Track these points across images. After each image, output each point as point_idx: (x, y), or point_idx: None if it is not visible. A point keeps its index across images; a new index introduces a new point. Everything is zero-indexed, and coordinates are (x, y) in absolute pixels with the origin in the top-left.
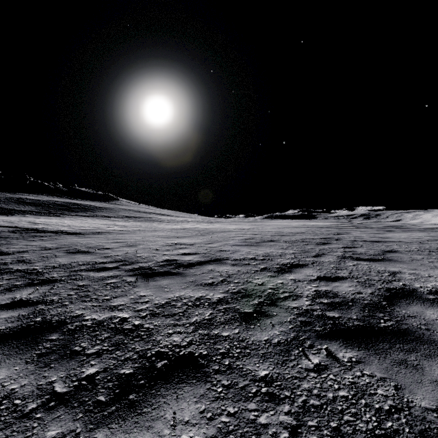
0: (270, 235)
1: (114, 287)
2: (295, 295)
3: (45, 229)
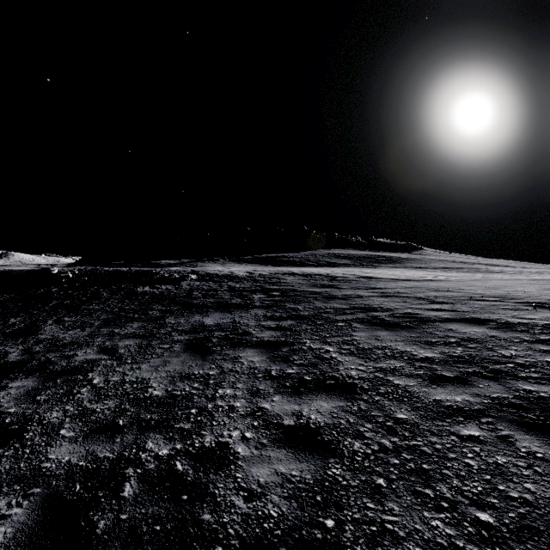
0: None
1: (513, 310)
2: None
3: (377, 277)
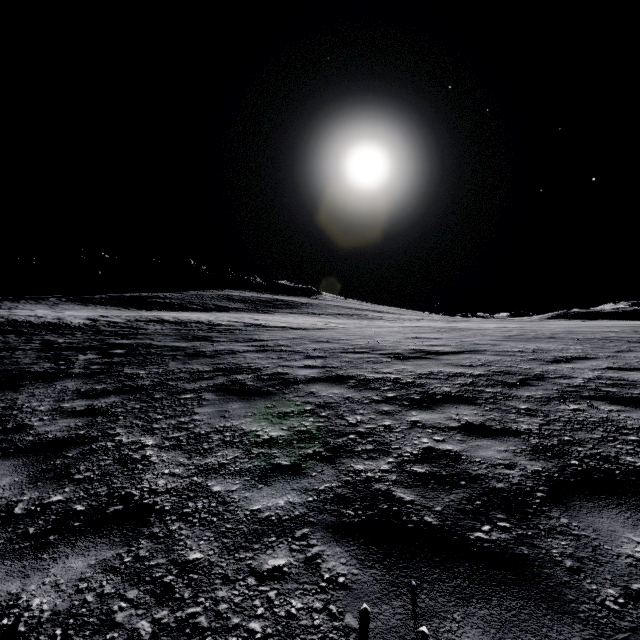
0: (551, 333)
1: (375, 363)
2: (568, 377)
3: (268, 325)
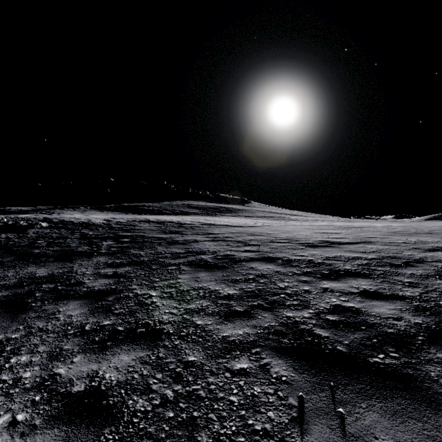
0: (428, 230)
1: (294, 249)
2: None
3: (216, 224)
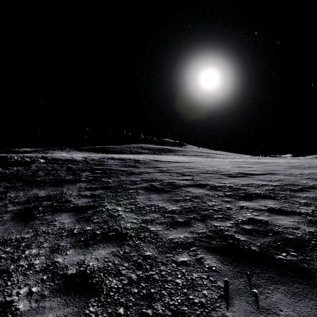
0: None
1: (218, 178)
2: None
3: (161, 160)
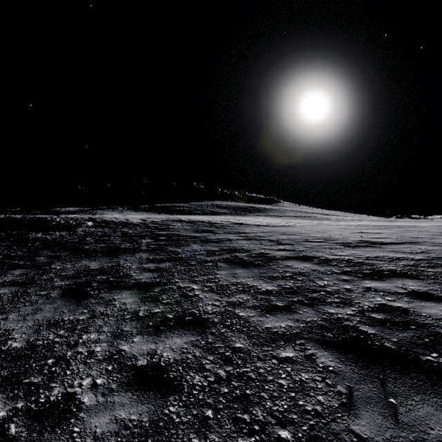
0: None
1: (331, 249)
2: None
3: (246, 223)
